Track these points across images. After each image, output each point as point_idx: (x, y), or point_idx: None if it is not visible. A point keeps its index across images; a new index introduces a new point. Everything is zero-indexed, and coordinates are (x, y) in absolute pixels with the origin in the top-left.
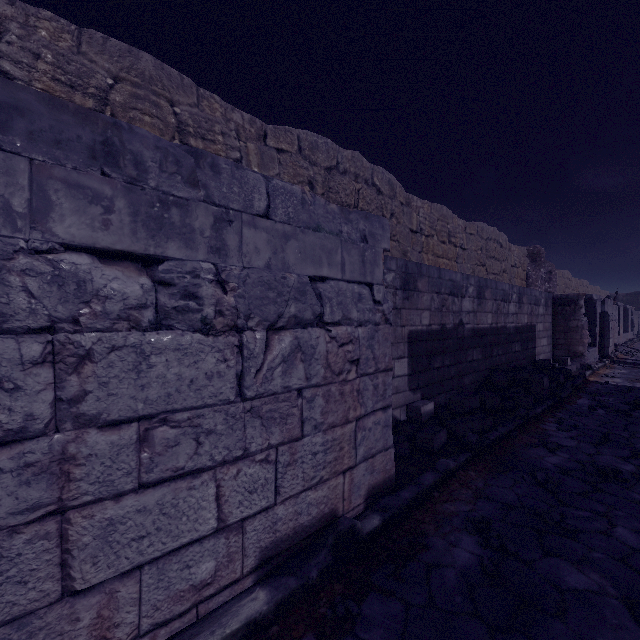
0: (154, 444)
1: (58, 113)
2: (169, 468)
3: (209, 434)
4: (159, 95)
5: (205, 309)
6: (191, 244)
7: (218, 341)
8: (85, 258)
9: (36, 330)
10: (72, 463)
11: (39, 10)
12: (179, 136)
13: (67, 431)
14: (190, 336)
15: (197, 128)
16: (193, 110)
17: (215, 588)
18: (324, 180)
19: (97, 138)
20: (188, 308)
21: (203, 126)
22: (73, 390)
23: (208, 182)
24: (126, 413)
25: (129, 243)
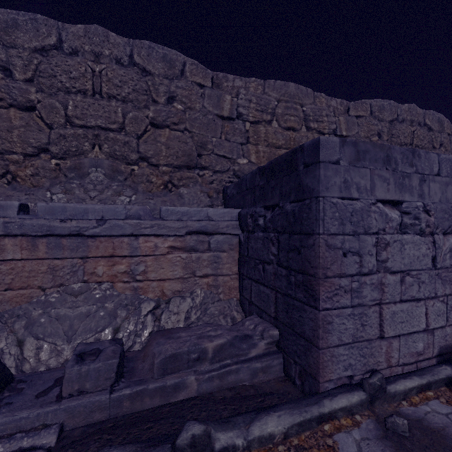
0: (404, 284)
1: (374, 148)
2: (408, 296)
3: (421, 283)
4: (296, 103)
5: (420, 224)
6: (411, 194)
7: (425, 239)
8: (380, 204)
9: (373, 233)
10: (382, 286)
11: (250, 79)
12: (304, 123)
13: (379, 273)
14: (415, 237)
15: (314, 116)
16: (312, 106)
17: (422, 358)
18: (388, 130)
19: (383, 154)
20: (414, 224)
21: (317, 114)
22: (381, 257)
23: (416, 163)
24: (396, 269)
25: (393, 196)
